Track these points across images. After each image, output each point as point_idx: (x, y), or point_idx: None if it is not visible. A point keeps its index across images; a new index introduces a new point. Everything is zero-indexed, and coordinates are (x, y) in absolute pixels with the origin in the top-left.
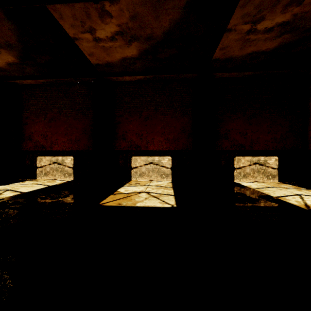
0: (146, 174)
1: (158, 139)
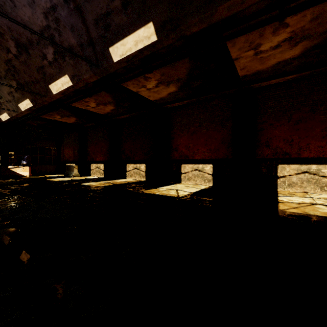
0: (297, 184)
1: (316, 144)
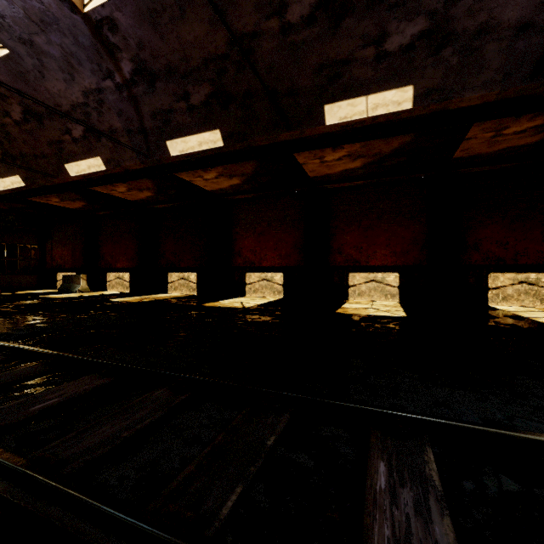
0: (366, 293)
1: (382, 252)
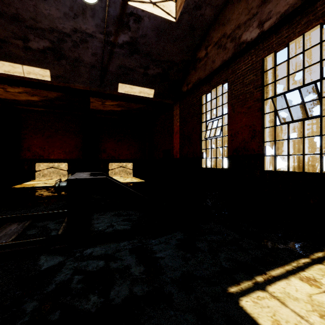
0: (48, 175)
1: (58, 151)
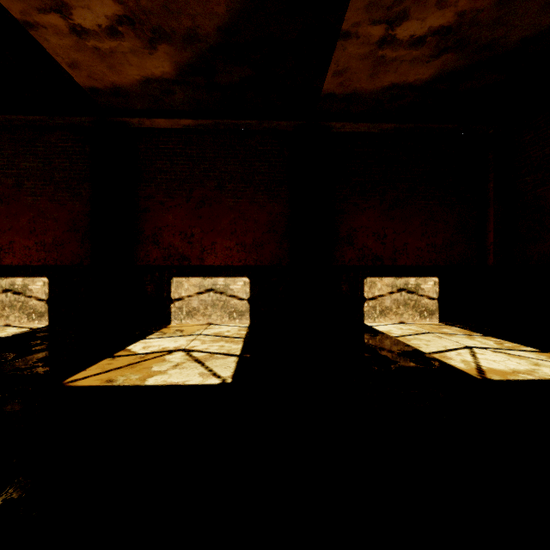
0: (200, 311)
1: (224, 243)
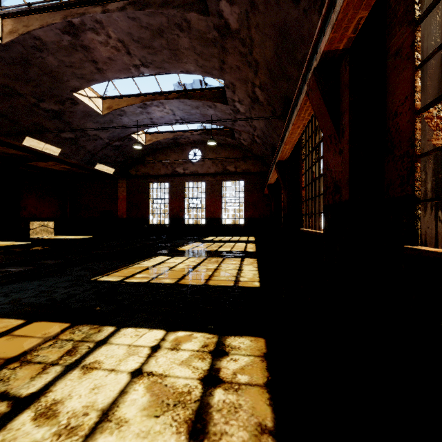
0: None
1: None
